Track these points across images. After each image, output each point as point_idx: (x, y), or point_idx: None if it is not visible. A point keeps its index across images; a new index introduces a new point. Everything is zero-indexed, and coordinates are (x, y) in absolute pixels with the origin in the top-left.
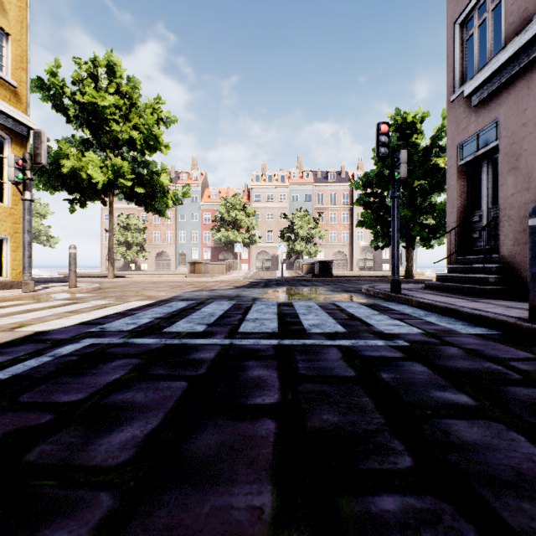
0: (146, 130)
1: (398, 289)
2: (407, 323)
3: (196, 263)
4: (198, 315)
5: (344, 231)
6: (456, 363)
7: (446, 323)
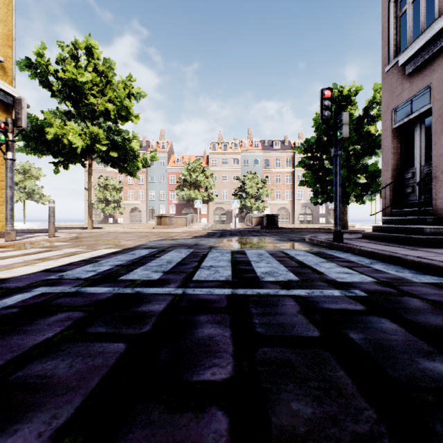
0: (119, 102)
1: (340, 238)
2: (357, 271)
3: (162, 216)
4: (156, 262)
5: (287, 190)
6: (427, 319)
7: (395, 271)
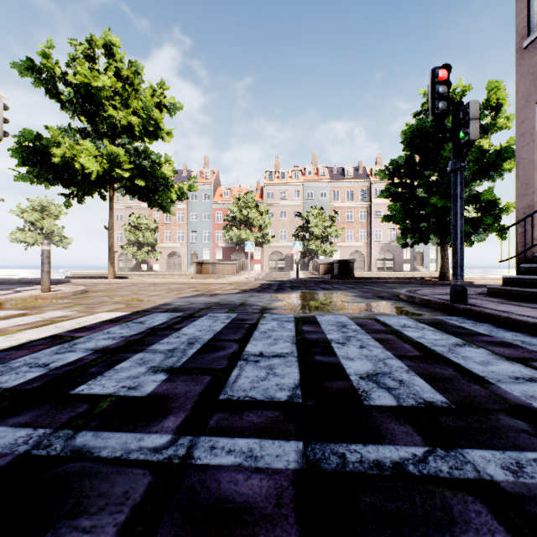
0: (145, 114)
1: (462, 297)
2: None
3: (203, 263)
4: (168, 343)
5: (362, 230)
6: None
7: None
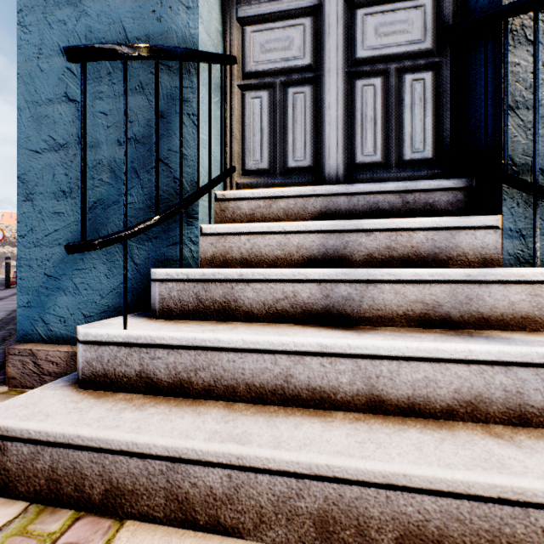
0: None
1: None
2: None
3: (1, 270)
4: None
5: None
6: None
7: None
